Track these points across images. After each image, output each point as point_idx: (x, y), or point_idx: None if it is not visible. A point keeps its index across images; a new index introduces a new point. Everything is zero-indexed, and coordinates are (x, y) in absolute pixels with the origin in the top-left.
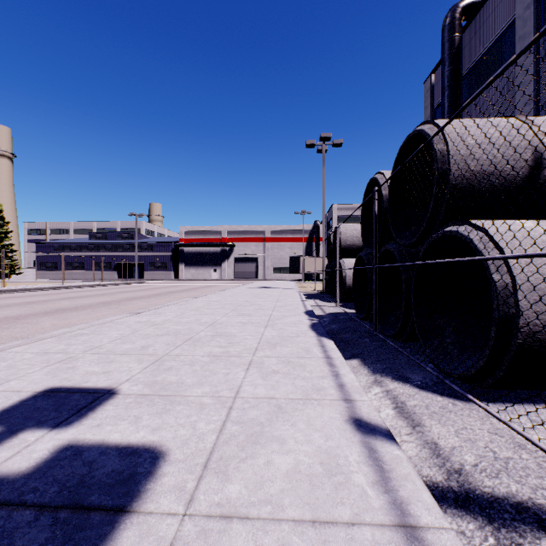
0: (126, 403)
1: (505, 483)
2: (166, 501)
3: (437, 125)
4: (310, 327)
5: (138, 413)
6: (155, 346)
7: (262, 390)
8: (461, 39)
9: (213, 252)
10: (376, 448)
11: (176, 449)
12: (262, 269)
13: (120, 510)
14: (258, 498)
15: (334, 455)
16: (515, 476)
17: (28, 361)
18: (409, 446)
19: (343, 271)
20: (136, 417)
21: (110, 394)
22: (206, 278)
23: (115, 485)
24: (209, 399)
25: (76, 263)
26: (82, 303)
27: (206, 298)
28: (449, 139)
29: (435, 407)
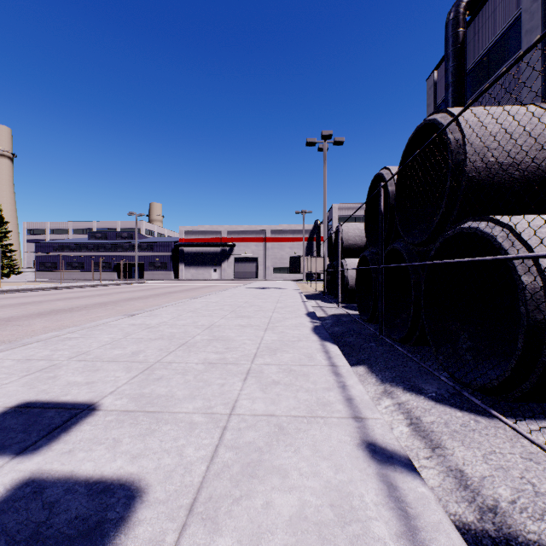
0: (106, 422)
1: None
2: None
3: (450, 114)
4: (312, 330)
5: (118, 435)
6: (147, 352)
7: (261, 405)
8: (465, 34)
9: (213, 252)
10: (396, 483)
11: (157, 484)
12: (262, 269)
13: None
14: None
15: (347, 494)
16: None
17: (7, 369)
18: (430, 473)
19: (345, 271)
20: (114, 440)
21: (89, 410)
22: (205, 278)
23: (77, 538)
24: (201, 417)
25: (75, 263)
26: (78, 304)
27: (204, 298)
28: (464, 128)
29: (456, 424)
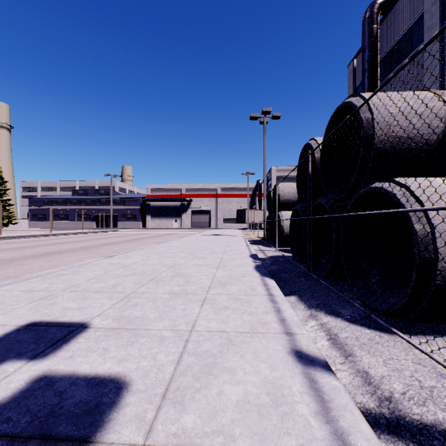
0: (96, 336)
1: (432, 411)
2: (127, 431)
3: (363, 98)
4: (254, 268)
5: (106, 345)
6: (124, 285)
7: (214, 324)
8: (378, 30)
9: (174, 206)
10: (316, 378)
11: (138, 379)
12: (214, 219)
13: (85, 441)
14: (211, 428)
15: (279, 386)
16: (440, 404)
17: (15, 298)
18: (343, 374)
19: (281, 221)
20: (104, 349)
21: (83, 328)
22: (168, 227)
23: (82, 415)
24: (168, 332)
25: (62, 214)
26: (65, 248)
27: (167, 243)
28: (373, 109)
29: (364, 339)
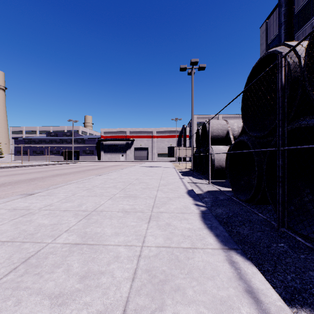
0: None
1: None
2: None
3: None
4: (201, 220)
5: None
6: None
7: None
8: None
9: (121, 144)
10: None
11: None
12: (151, 154)
13: None
14: None
15: None
16: None
17: None
18: None
19: (212, 155)
20: None
21: None
22: (116, 160)
23: None
24: None
25: (38, 151)
26: (14, 179)
27: (107, 175)
28: None
29: None
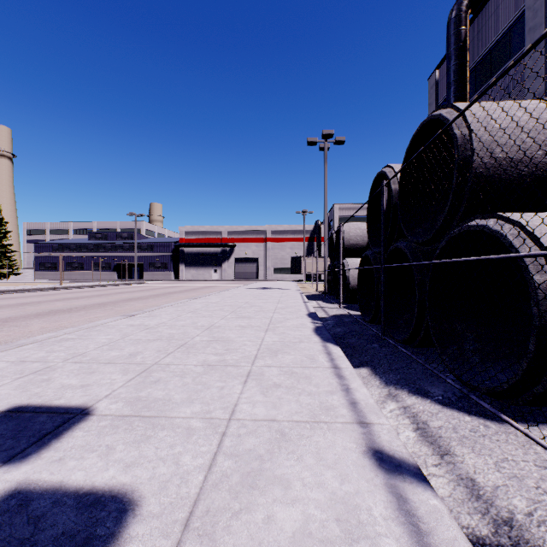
0: (100, 428)
1: None
2: None
3: (456, 109)
4: (313, 331)
5: (112, 441)
6: (145, 354)
7: (261, 409)
8: (467, 33)
9: (214, 253)
10: (406, 495)
11: (151, 496)
12: (263, 269)
13: None
14: None
15: (354, 507)
16: None
17: None
18: (440, 482)
19: (346, 271)
20: (108, 447)
21: (83, 415)
22: (206, 279)
23: None
24: (199, 422)
25: (75, 263)
26: (77, 304)
27: (204, 299)
28: (471, 123)
29: (464, 430)
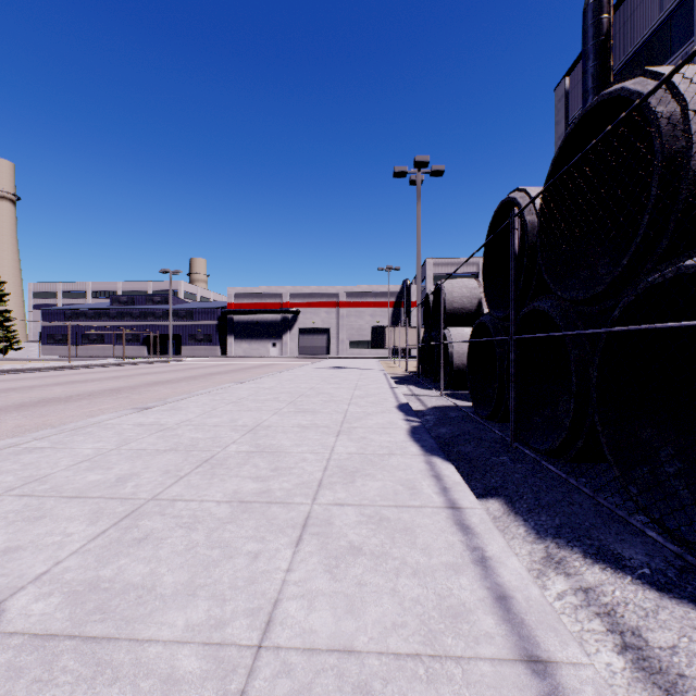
0: None
1: None
2: None
3: (653, 74)
4: (409, 434)
5: None
6: (142, 478)
7: (325, 616)
8: (611, 22)
9: (272, 321)
10: None
11: None
12: (335, 342)
13: None
14: None
15: None
16: None
17: None
18: None
19: (449, 346)
20: None
21: None
22: (262, 355)
23: None
24: (194, 657)
25: (93, 335)
26: (81, 390)
27: (254, 383)
28: (686, 92)
29: None
